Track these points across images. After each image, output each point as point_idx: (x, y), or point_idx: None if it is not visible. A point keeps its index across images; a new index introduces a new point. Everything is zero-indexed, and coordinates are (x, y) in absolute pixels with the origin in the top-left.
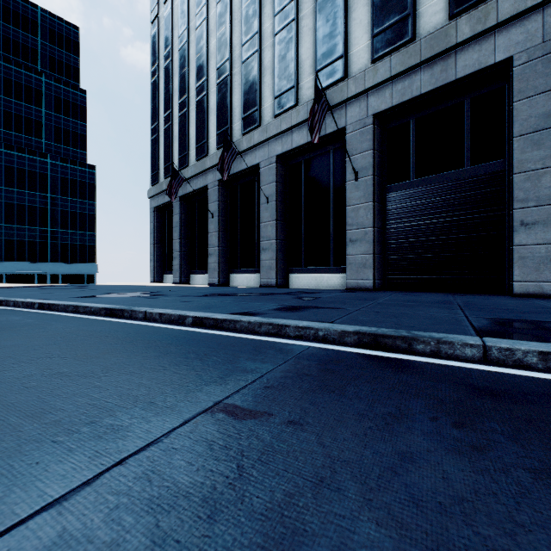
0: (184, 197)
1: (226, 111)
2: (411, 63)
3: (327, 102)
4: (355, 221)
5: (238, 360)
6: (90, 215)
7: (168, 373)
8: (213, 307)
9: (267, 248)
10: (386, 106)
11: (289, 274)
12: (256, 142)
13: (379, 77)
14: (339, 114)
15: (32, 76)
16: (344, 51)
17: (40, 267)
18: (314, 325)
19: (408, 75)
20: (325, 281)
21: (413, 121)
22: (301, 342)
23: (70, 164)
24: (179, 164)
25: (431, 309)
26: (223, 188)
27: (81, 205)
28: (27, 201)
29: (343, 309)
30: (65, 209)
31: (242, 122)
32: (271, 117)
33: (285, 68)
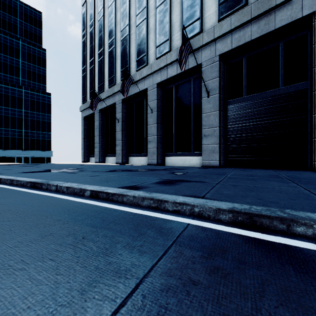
0: (101, 110)
1: (127, 57)
2: (244, 20)
3: (190, 45)
4: (208, 123)
5: (115, 248)
6: (48, 122)
7: (20, 278)
8: (111, 181)
9: (151, 141)
10: (228, 49)
11: (165, 157)
12: (144, 75)
13: (223, 30)
14: (197, 55)
15: (13, 40)
16: (200, 15)
17: (17, 153)
18: (190, 200)
19: (242, 28)
20: (187, 161)
21: (245, 59)
22: (179, 217)
23: (36, 92)
24: (98, 90)
25: (272, 182)
26: (125, 104)
27: (42, 116)
28: (10, 114)
29: (207, 183)
30: (32, 119)
31: (136, 63)
32: (154, 59)
33: (163, 28)
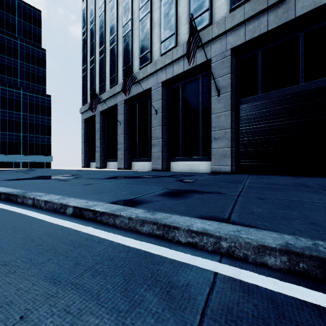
0: (102, 112)
1: (129, 54)
2: (260, 8)
3: (199, 37)
4: (218, 125)
5: None
6: (48, 126)
7: None
8: (105, 192)
9: (156, 144)
10: (241, 41)
11: (171, 162)
12: (148, 73)
13: (235, 21)
14: (206, 50)
15: (11, 39)
16: (210, 5)
17: (15, 157)
18: (212, 228)
19: (257, 18)
20: (195, 166)
21: (260, 53)
22: (198, 258)
23: (35, 94)
24: (99, 91)
25: (307, 194)
26: (127, 105)
27: (42, 119)
28: (8, 117)
29: (225, 194)
30: (31, 122)
31: (139, 60)
32: (159, 56)
33: (168, 21)
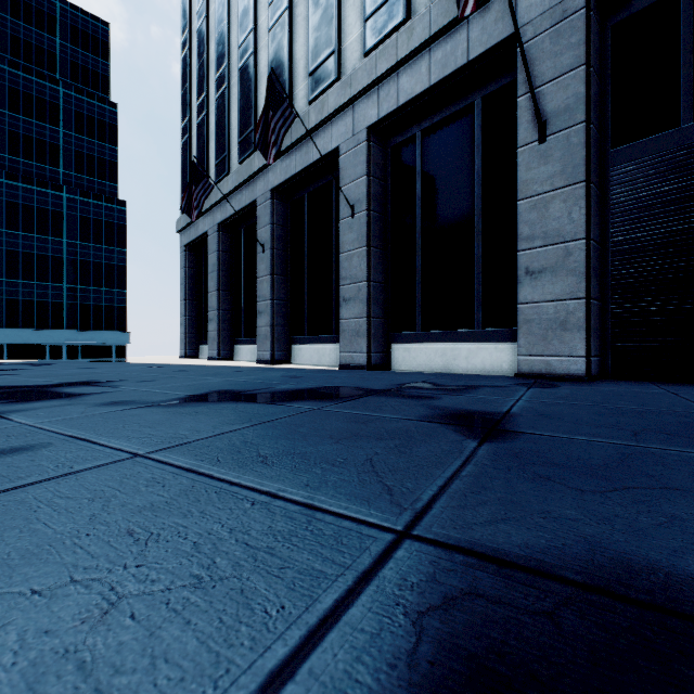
0: (224, 225)
1: (284, 70)
2: None
3: None
4: (541, 229)
5: None
6: (120, 267)
7: None
8: None
9: (351, 297)
10: None
11: (392, 344)
12: (331, 109)
13: None
14: (500, 9)
15: (46, 85)
16: None
17: (52, 336)
18: None
19: None
20: (462, 357)
21: None
22: None
23: (92, 200)
24: (216, 174)
25: None
26: (280, 202)
27: (107, 253)
28: (36, 249)
29: None
30: (86, 259)
31: (308, 81)
32: (359, 58)
33: None
